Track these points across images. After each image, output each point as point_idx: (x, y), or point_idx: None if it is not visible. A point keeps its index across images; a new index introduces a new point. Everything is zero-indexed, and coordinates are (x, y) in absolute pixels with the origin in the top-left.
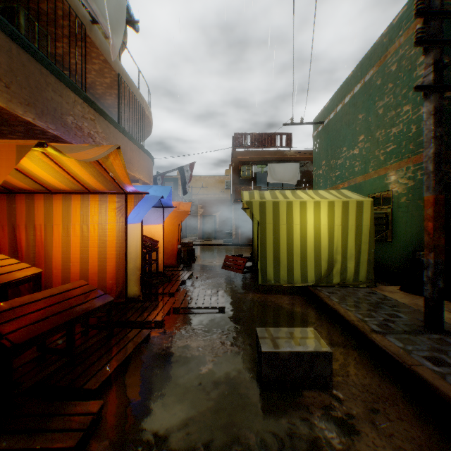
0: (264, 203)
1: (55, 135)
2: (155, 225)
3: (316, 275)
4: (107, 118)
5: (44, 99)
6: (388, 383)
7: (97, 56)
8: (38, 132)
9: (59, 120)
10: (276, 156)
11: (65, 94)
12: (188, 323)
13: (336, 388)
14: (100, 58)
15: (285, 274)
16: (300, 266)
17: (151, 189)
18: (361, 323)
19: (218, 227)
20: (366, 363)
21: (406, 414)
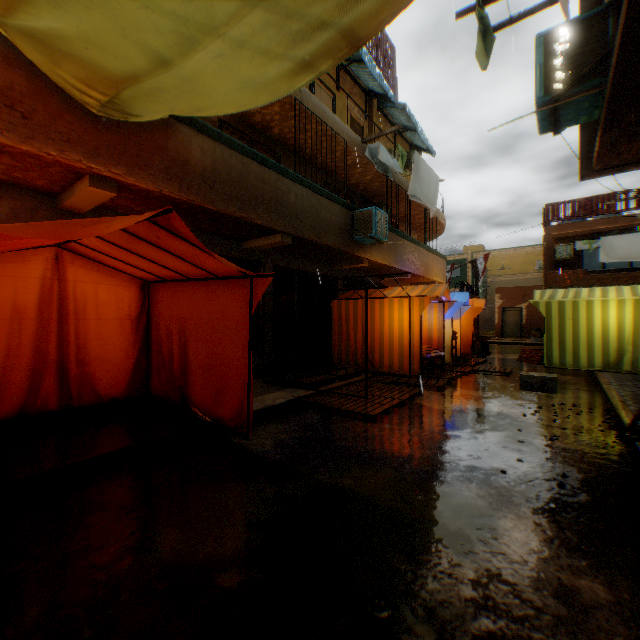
0: (549, 302)
1: (399, 269)
2: (454, 320)
3: (602, 362)
4: (419, 245)
5: (397, 252)
6: (592, 397)
7: (413, 203)
8: (391, 269)
9: (401, 260)
10: (616, 224)
11: (403, 244)
12: (483, 376)
13: (558, 394)
14: (414, 204)
15: (570, 360)
16: (585, 353)
17: (455, 296)
18: (604, 382)
19: (523, 323)
20: (589, 394)
21: (586, 400)
